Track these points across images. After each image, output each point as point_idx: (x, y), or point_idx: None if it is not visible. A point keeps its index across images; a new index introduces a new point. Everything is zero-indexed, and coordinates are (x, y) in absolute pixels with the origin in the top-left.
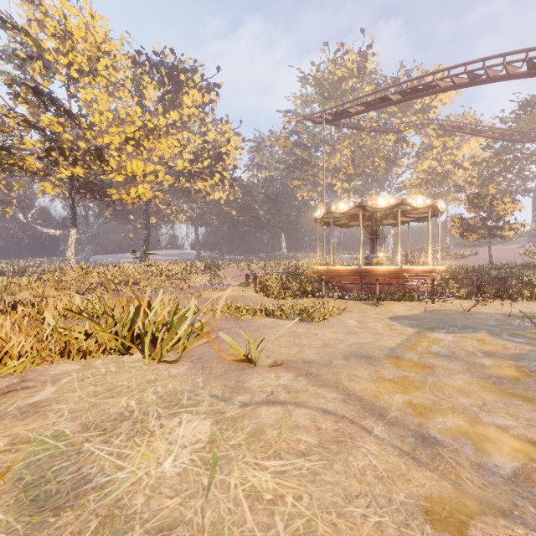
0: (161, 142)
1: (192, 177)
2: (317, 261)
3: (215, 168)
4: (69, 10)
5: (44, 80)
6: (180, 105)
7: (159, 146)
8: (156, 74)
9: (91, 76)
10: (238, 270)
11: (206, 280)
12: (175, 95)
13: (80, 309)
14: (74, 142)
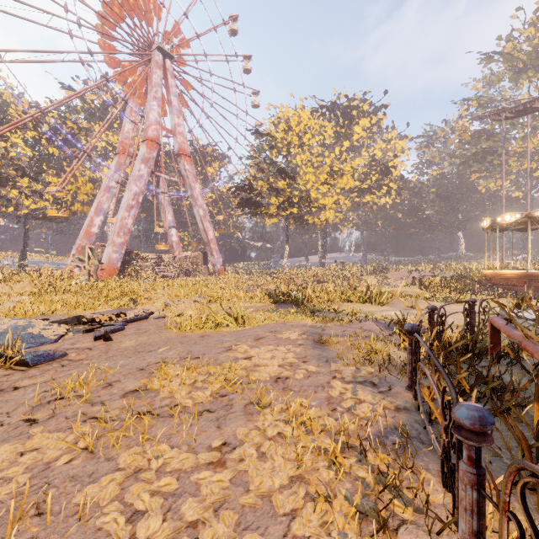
0: (342, 179)
1: (361, 194)
2: (485, 266)
3: (382, 181)
4: (290, 112)
5: (275, 157)
6: (351, 134)
7: (341, 182)
8: (332, 117)
9: (300, 147)
10: (405, 272)
11: (375, 281)
12: (347, 128)
13: (345, 288)
14: (291, 193)
